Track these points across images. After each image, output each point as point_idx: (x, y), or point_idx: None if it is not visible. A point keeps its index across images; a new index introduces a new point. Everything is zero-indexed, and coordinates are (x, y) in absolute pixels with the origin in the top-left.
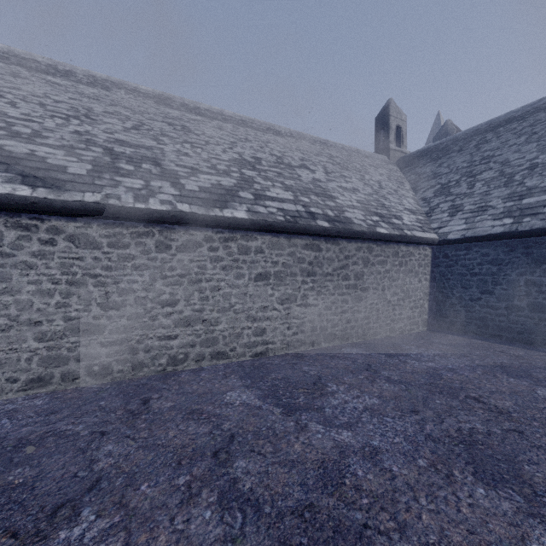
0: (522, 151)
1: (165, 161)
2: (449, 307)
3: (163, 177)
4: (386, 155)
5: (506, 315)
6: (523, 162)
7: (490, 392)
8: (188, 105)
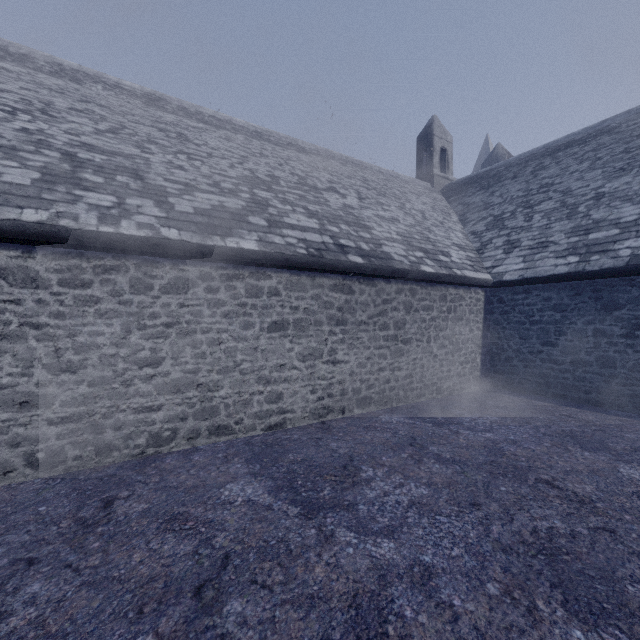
0: (586, 179)
1: (149, 174)
2: (504, 362)
3: (144, 194)
4: (430, 182)
5: (571, 371)
6: (587, 191)
7: (564, 473)
8: (188, 109)
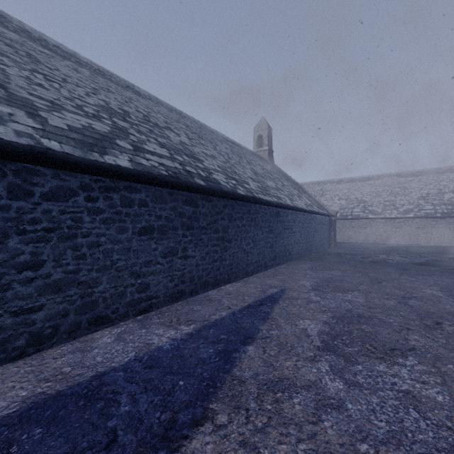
0: None
1: (396, 204)
2: None
3: (394, 209)
4: None
5: None
6: None
7: None
8: (409, 173)
